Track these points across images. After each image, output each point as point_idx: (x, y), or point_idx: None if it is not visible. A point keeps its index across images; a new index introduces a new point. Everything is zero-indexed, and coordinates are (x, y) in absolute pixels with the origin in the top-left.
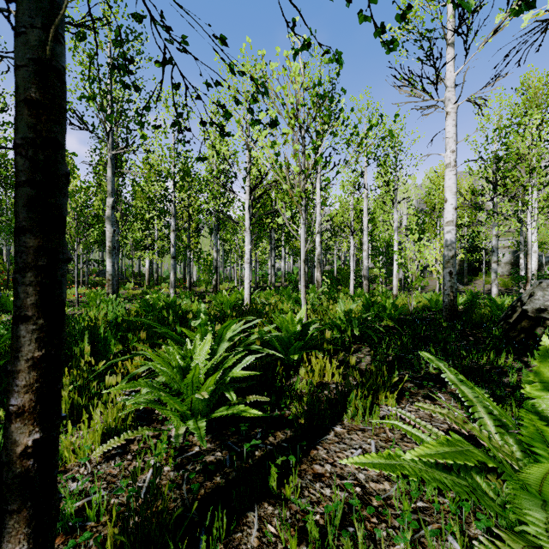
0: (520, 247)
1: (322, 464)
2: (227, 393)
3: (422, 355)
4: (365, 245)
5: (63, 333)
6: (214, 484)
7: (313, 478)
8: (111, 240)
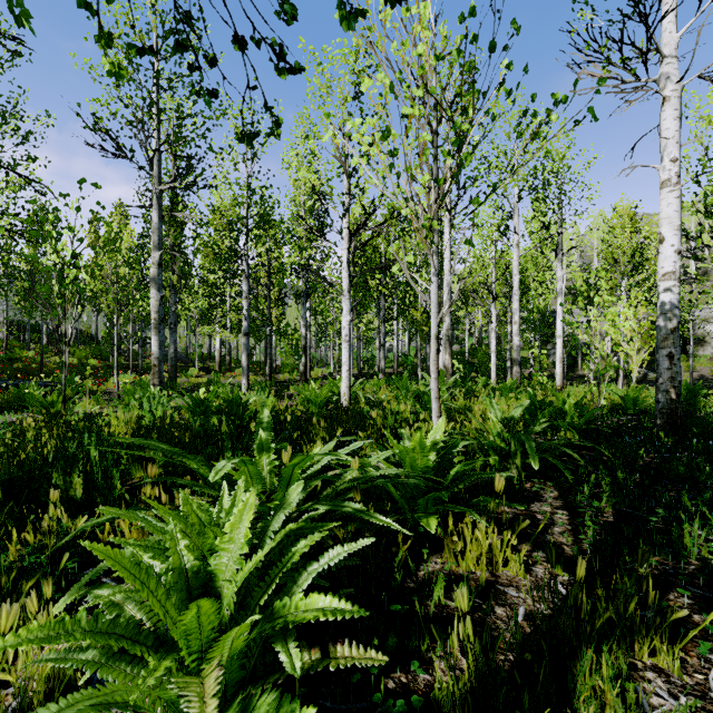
0: None
1: None
2: (282, 648)
3: None
4: (516, 315)
5: None
6: None
7: None
8: (158, 310)
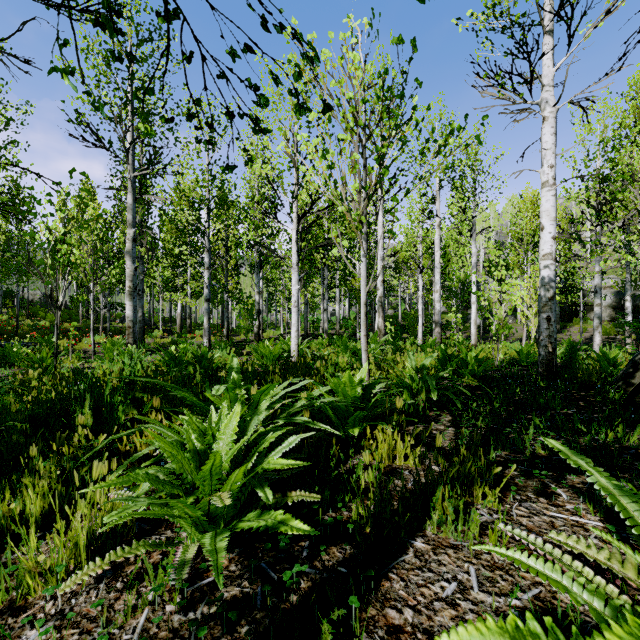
0: (625, 287)
1: (400, 608)
2: (261, 489)
3: (549, 444)
4: (437, 285)
5: None
6: None
7: (387, 634)
8: (132, 279)
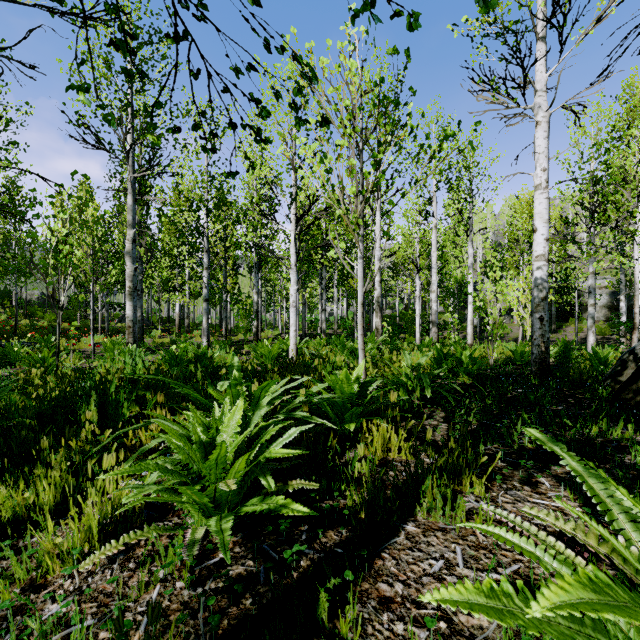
0: (620, 287)
1: (391, 582)
2: (263, 478)
3: (528, 433)
4: (434, 285)
5: None
6: (241, 611)
7: (379, 604)
8: (132, 280)
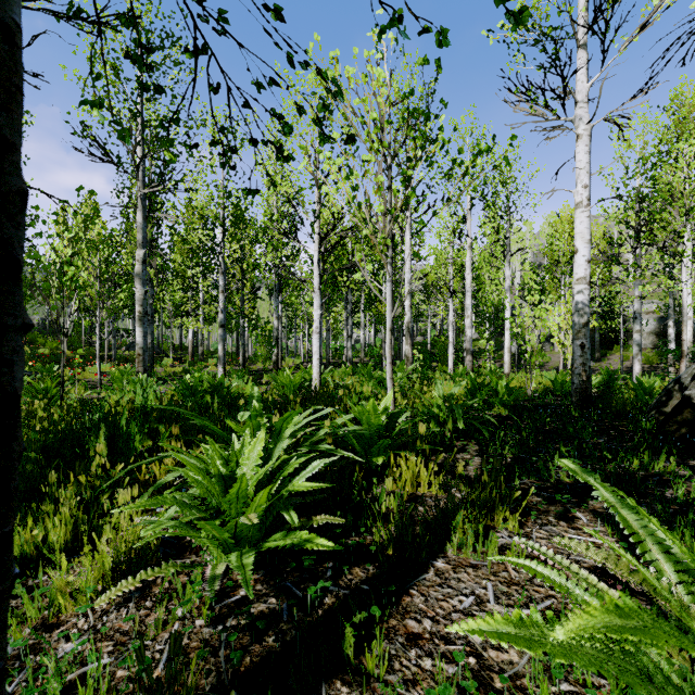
0: (668, 312)
1: (419, 619)
2: (286, 513)
3: (561, 463)
4: (469, 310)
5: (15, 443)
6: (264, 648)
7: (406, 641)
8: (142, 304)
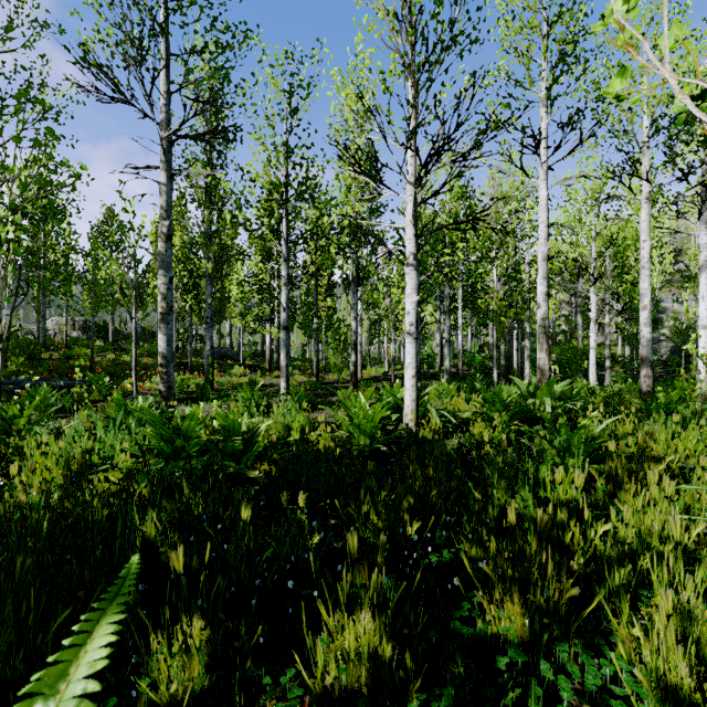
0: None
1: None
2: None
3: None
4: (645, 297)
5: None
6: None
7: None
8: (166, 296)
